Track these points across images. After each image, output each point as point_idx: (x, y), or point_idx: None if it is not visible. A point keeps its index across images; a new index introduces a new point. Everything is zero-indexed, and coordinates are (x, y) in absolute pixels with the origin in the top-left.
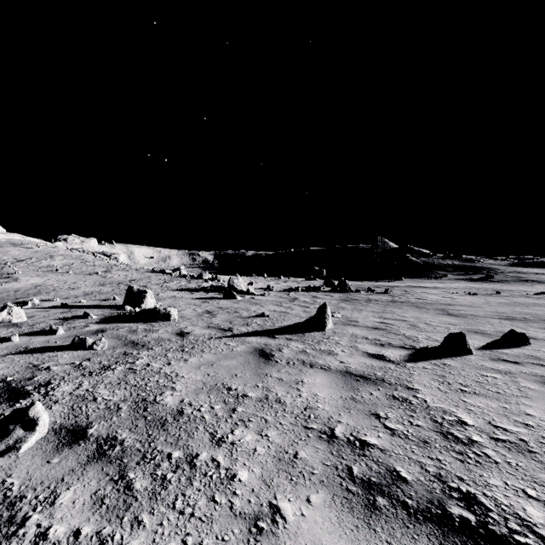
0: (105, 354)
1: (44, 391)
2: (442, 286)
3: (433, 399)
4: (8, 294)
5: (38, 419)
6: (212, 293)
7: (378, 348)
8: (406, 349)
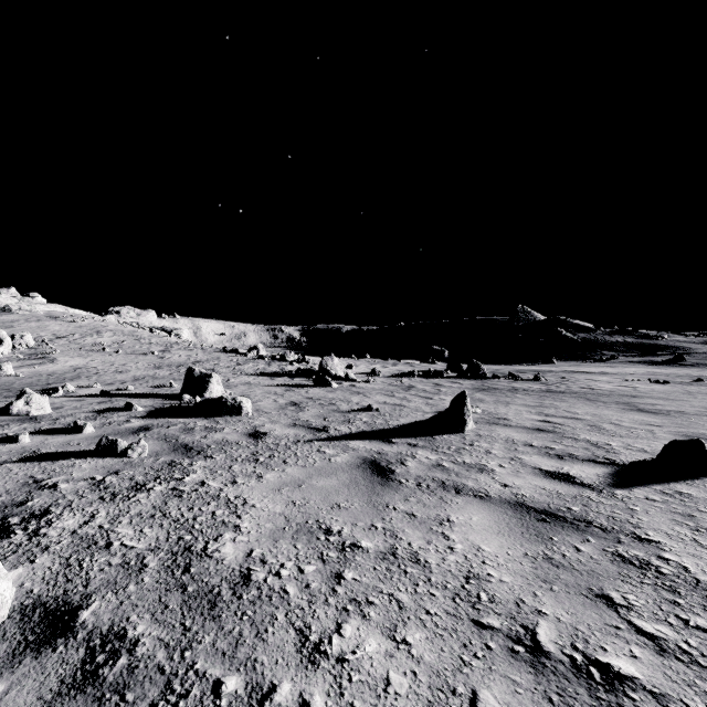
0: (142, 464)
1: (34, 527)
2: (613, 371)
3: (698, 565)
4: (40, 378)
5: None
6: (299, 379)
7: (556, 462)
8: (602, 465)
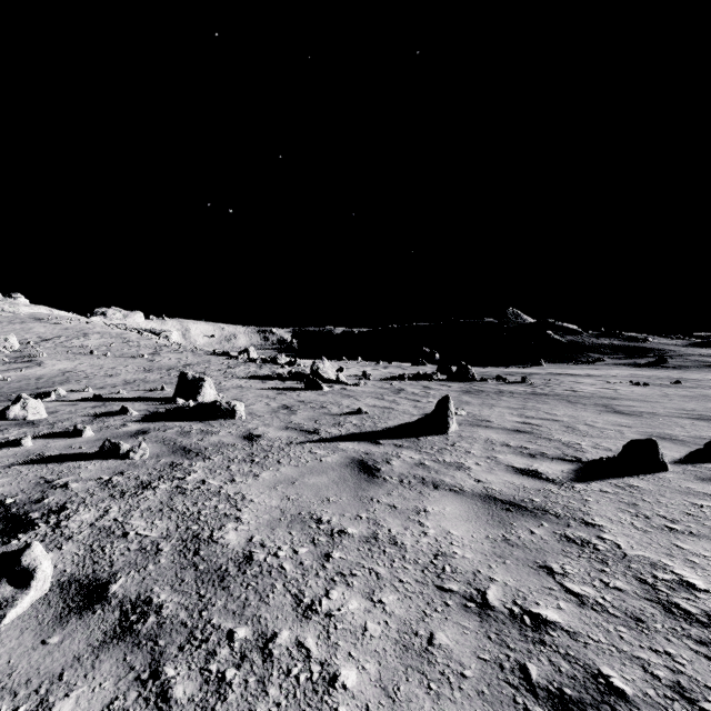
0: (144, 466)
1: (55, 520)
2: (598, 373)
3: (629, 543)
4: (28, 382)
5: (35, 569)
6: (290, 382)
7: (527, 460)
8: (568, 462)
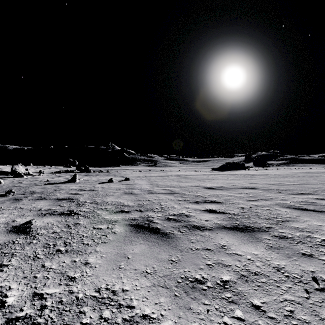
0: None
1: None
2: (134, 169)
3: (97, 186)
4: None
5: (15, 191)
6: (0, 175)
7: (91, 183)
8: (99, 183)
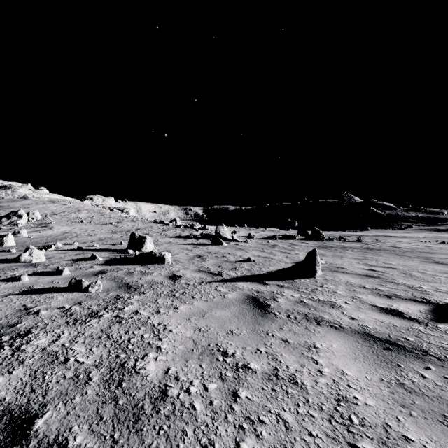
0: (97, 298)
1: (18, 344)
2: (410, 235)
3: None
4: (42, 239)
5: None
6: (202, 240)
7: (386, 301)
8: (421, 303)
